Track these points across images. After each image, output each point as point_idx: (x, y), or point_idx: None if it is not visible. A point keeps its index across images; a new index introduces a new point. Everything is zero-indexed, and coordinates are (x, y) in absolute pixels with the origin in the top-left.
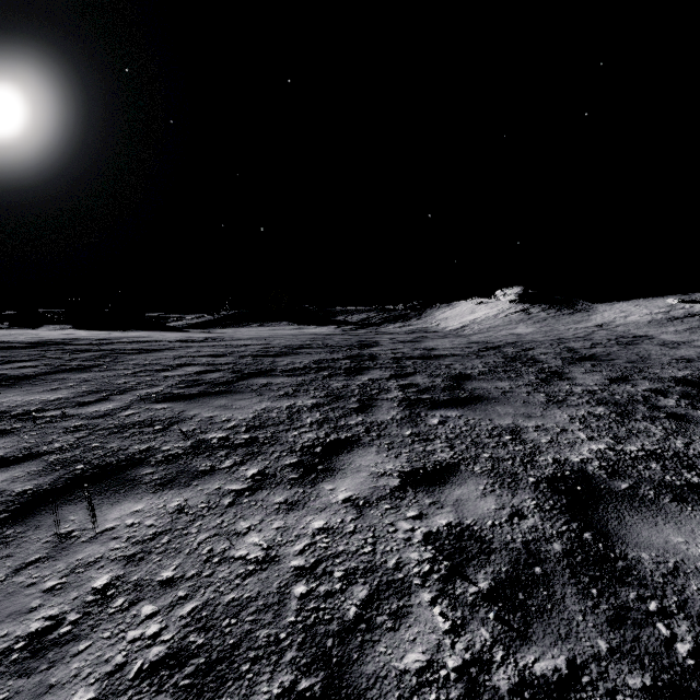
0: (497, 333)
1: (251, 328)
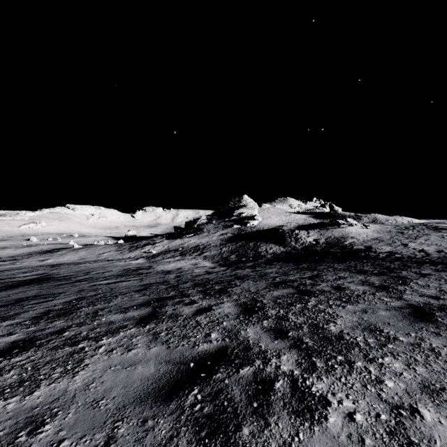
0: None
1: None
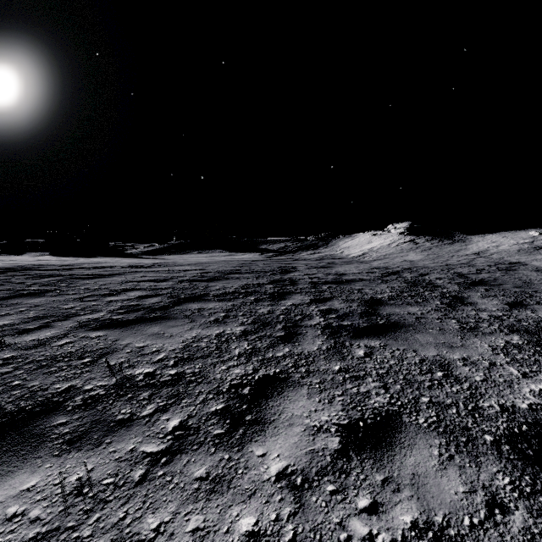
0: (392, 259)
1: (192, 255)
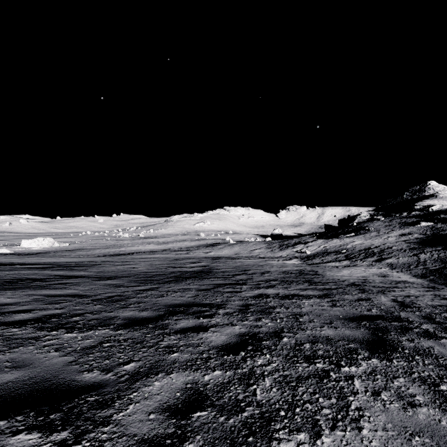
0: None
1: None
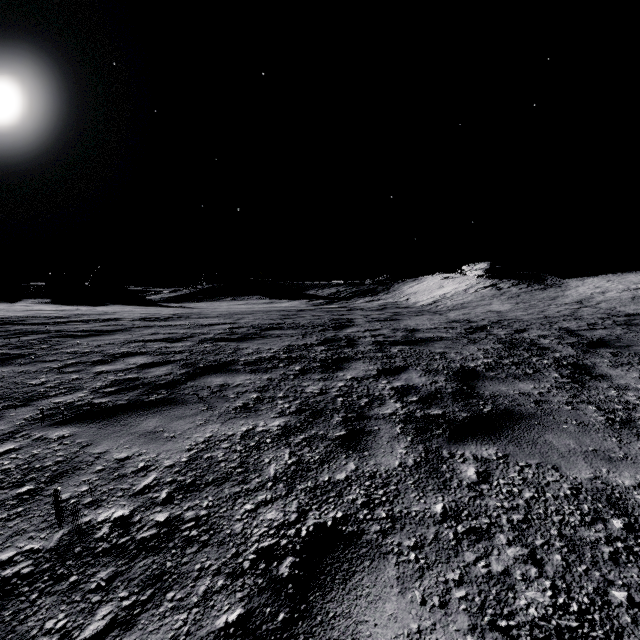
0: (473, 309)
1: (224, 302)
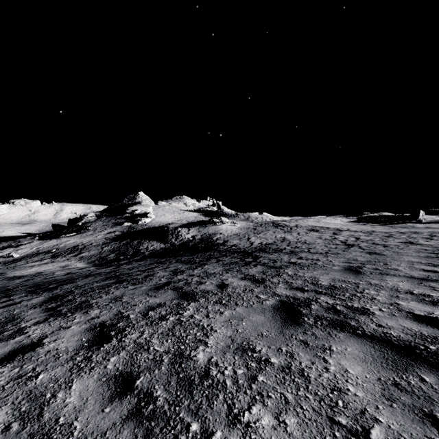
0: None
1: None
